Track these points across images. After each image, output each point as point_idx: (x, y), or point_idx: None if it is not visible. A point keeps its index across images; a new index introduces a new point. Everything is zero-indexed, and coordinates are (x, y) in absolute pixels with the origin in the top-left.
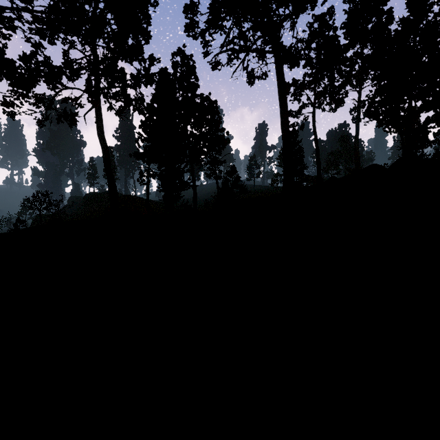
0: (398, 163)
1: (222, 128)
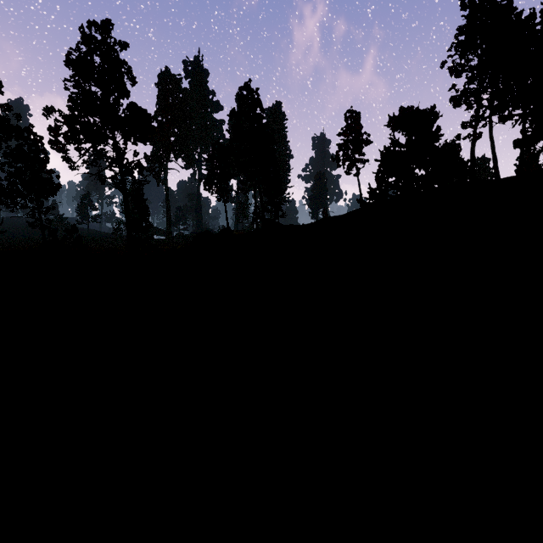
0: (220, 233)
1: (50, 170)
